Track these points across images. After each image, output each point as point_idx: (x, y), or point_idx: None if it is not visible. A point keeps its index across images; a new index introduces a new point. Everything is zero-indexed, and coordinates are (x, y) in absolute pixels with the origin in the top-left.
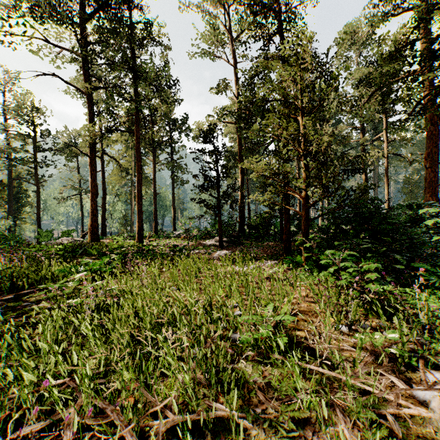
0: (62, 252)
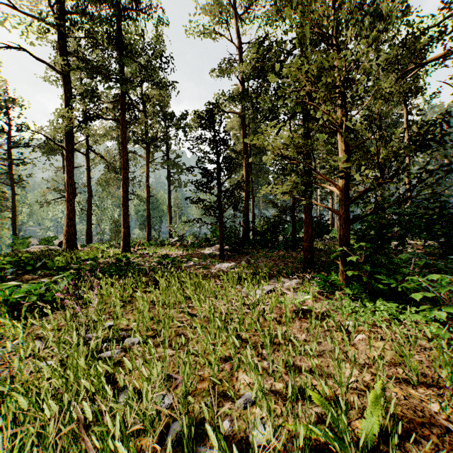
0: (11, 266)
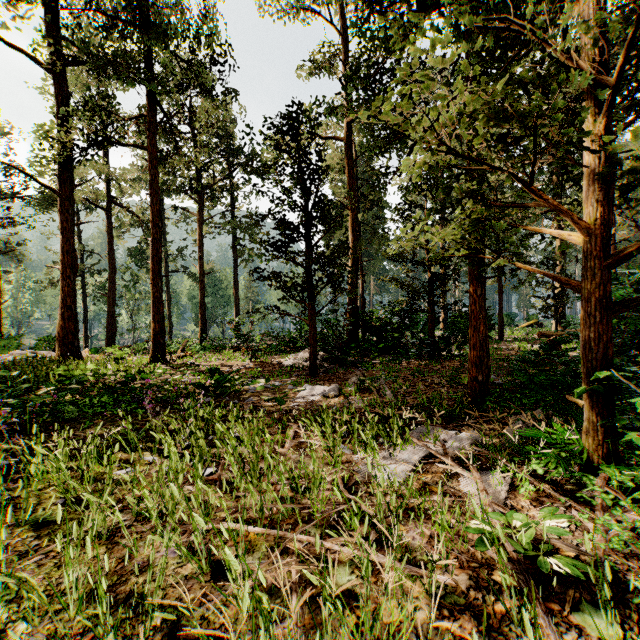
0: None
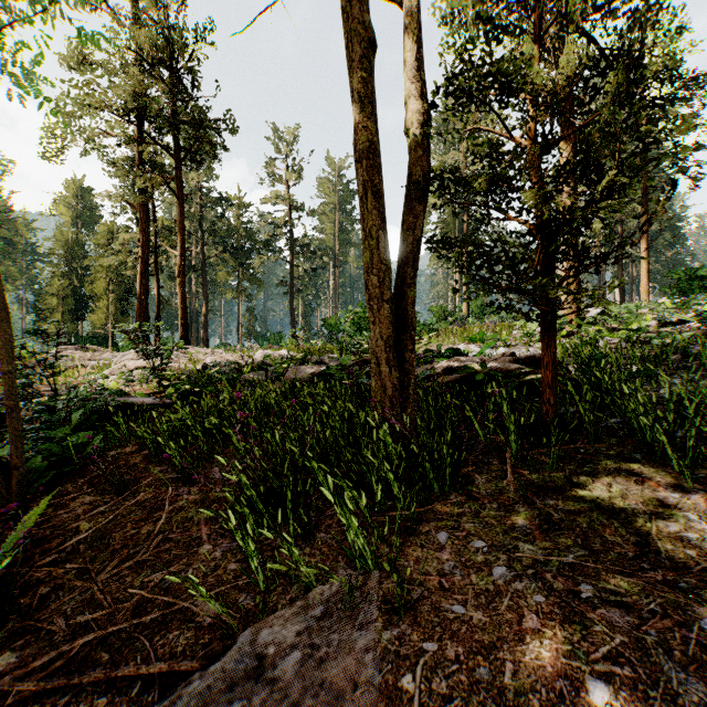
0: None
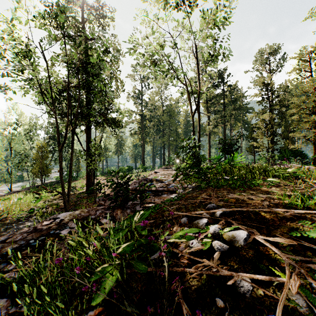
0: None
